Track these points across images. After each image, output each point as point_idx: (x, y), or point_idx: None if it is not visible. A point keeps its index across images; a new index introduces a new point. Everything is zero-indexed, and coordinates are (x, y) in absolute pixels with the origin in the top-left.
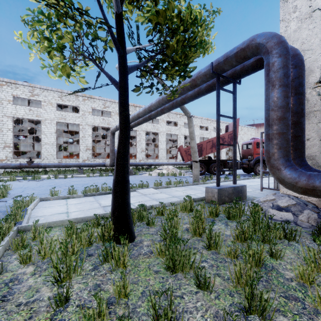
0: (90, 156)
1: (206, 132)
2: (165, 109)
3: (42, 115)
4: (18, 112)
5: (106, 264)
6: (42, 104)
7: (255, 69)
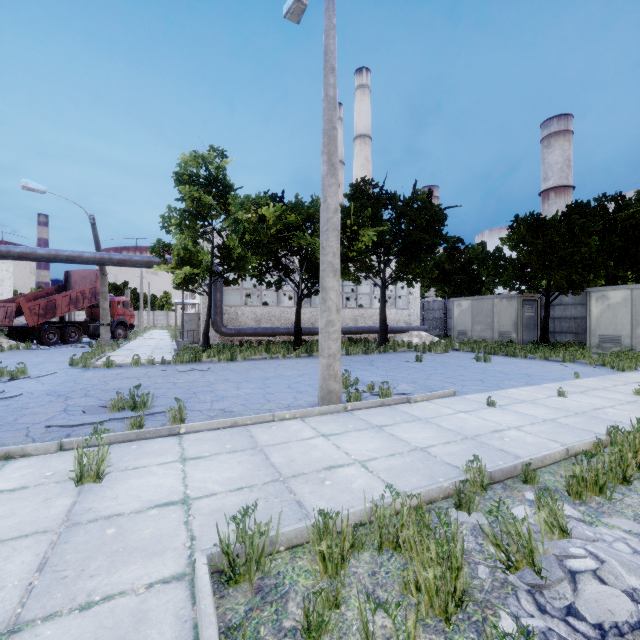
0: None
1: None
2: (87, 262)
3: None
4: None
5: None
6: None
7: None
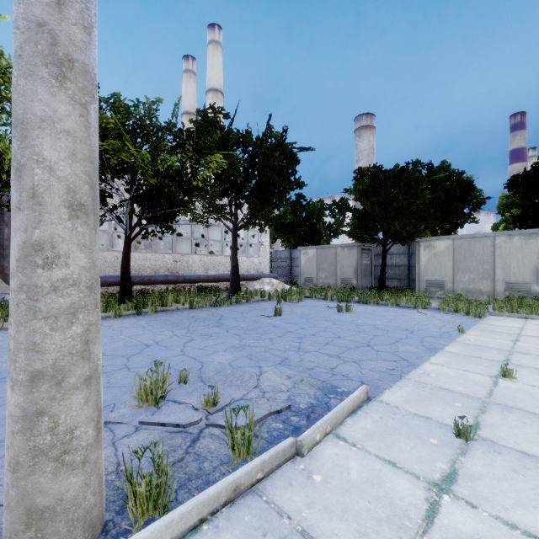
0: None
1: None
2: None
3: None
4: None
5: None
6: None
7: None
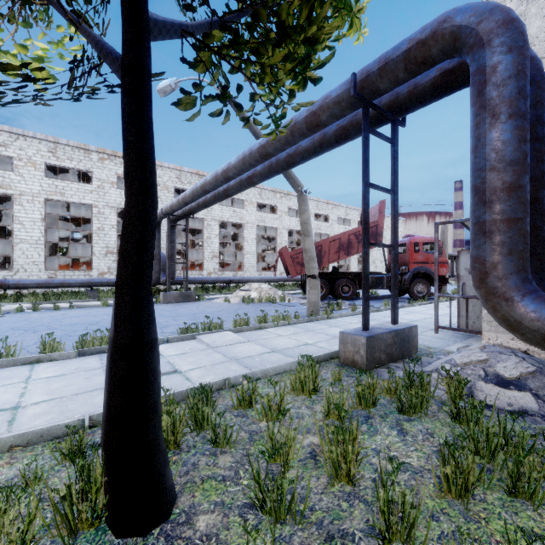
0: (113, 265)
1: (326, 225)
2: (256, 177)
3: (15, 185)
4: None
5: None
6: (14, 164)
7: (438, 94)
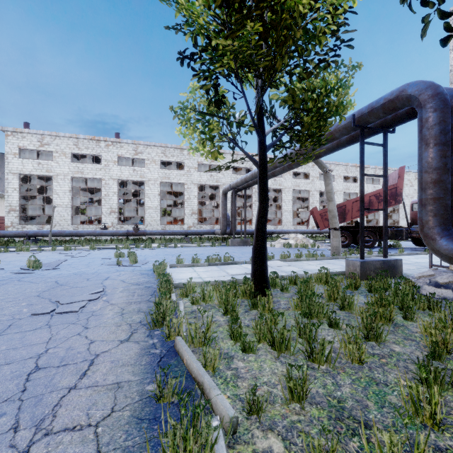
0: (195, 221)
1: (354, 185)
2: (294, 164)
3: (146, 175)
4: (123, 173)
5: (253, 310)
6: (145, 163)
7: (411, 117)
